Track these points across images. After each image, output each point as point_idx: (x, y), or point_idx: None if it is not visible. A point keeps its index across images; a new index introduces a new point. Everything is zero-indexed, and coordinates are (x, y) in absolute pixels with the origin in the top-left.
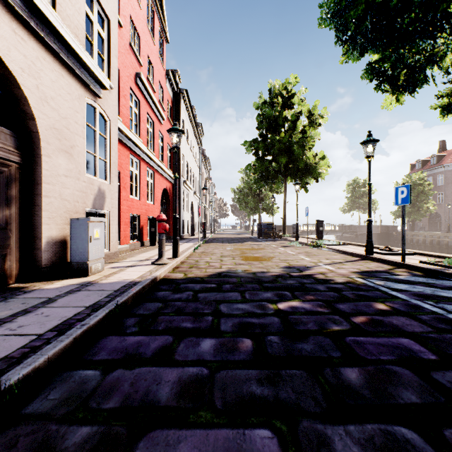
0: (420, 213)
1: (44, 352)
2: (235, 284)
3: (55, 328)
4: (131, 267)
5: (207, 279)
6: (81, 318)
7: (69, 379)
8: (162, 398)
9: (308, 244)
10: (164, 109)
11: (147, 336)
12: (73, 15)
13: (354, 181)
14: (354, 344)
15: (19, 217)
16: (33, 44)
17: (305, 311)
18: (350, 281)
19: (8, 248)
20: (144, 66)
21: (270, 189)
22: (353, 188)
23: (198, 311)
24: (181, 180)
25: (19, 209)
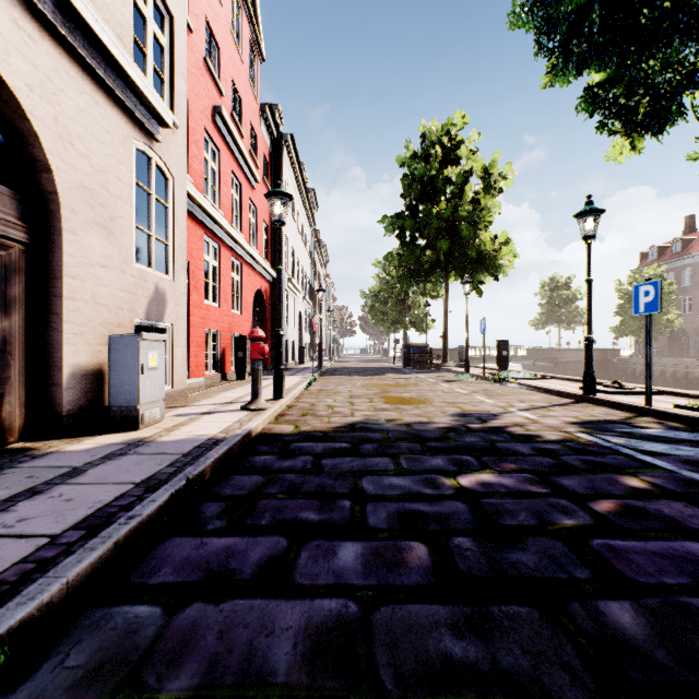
0: (656, 329)
1: (61, 571)
2: (380, 443)
3: (82, 524)
4: (208, 414)
5: (333, 434)
6: (127, 505)
7: (105, 624)
8: (278, 666)
9: (485, 378)
10: (258, 165)
11: (243, 537)
12: (115, 4)
13: (552, 280)
14: (609, 553)
15: (25, 333)
16: (48, 47)
17: (507, 490)
18: (569, 438)
19: (6, 384)
20: (227, 96)
21: (421, 292)
22: (550, 291)
23: (326, 491)
24: (283, 277)
25: (25, 319)
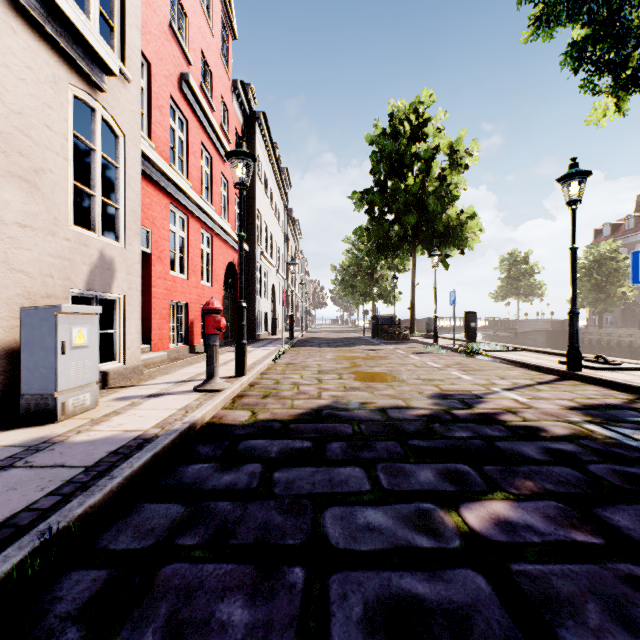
0: (612, 301)
1: None
2: (351, 440)
3: None
4: (155, 397)
5: (294, 425)
6: None
7: None
8: None
9: (455, 350)
10: (230, 139)
11: None
12: None
13: (511, 255)
14: None
15: None
16: None
17: (542, 540)
18: (580, 432)
19: None
20: (195, 67)
21: (388, 266)
22: (509, 265)
23: (270, 541)
24: (256, 250)
25: None
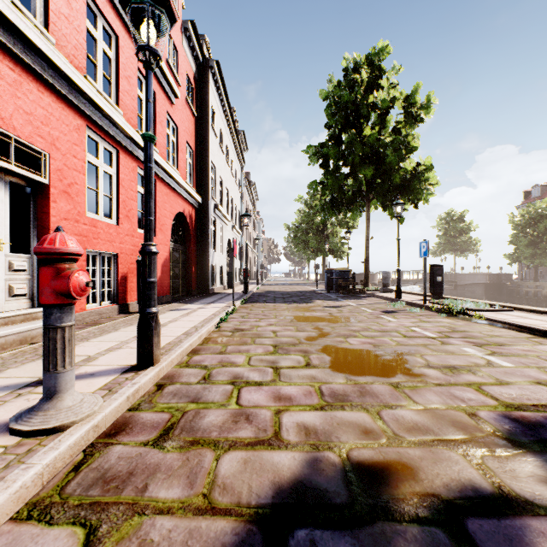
0: None
1: None
2: None
3: None
4: None
5: None
6: None
7: None
8: None
9: (427, 307)
10: (179, 81)
11: None
12: None
13: (448, 214)
14: None
15: None
16: None
17: None
18: None
19: None
20: None
21: (338, 223)
22: (447, 224)
23: None
24: (209, 203)
25: None
